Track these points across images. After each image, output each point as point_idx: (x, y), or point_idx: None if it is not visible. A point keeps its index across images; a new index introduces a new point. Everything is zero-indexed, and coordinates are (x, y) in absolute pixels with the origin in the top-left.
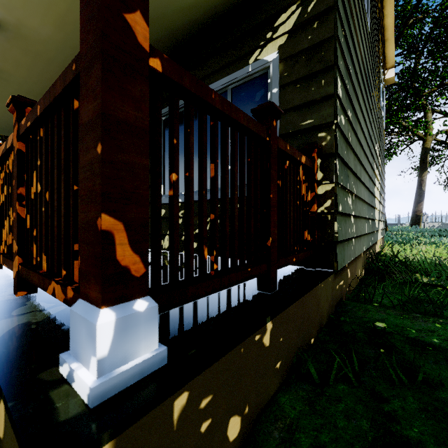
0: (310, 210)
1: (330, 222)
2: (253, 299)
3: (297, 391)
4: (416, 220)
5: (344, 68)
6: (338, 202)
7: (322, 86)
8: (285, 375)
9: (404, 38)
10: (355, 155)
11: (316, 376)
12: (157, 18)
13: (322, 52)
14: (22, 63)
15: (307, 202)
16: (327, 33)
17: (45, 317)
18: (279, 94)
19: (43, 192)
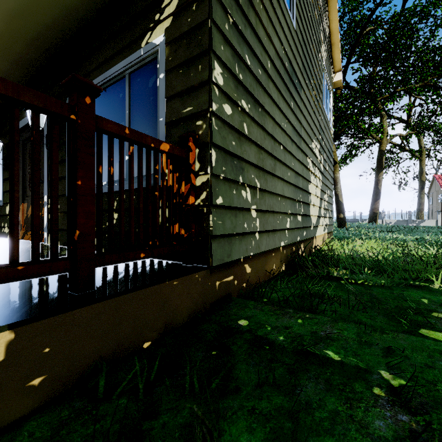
0: (187, 202)
1: (206, 215)
2: (35, 303)
3: (61, 411)
4: (373, 217)
5: (230, 56)
6: (214, 194)
7: (199, 71)
8: (60, 391)
9: (361, 46)
10: (261, 148)
11: (101, 389)
12: None
13: (199, 36)
14: None
15: (181, 194)
16: (203, 15)
17: None
18: (166, 80)
19: None
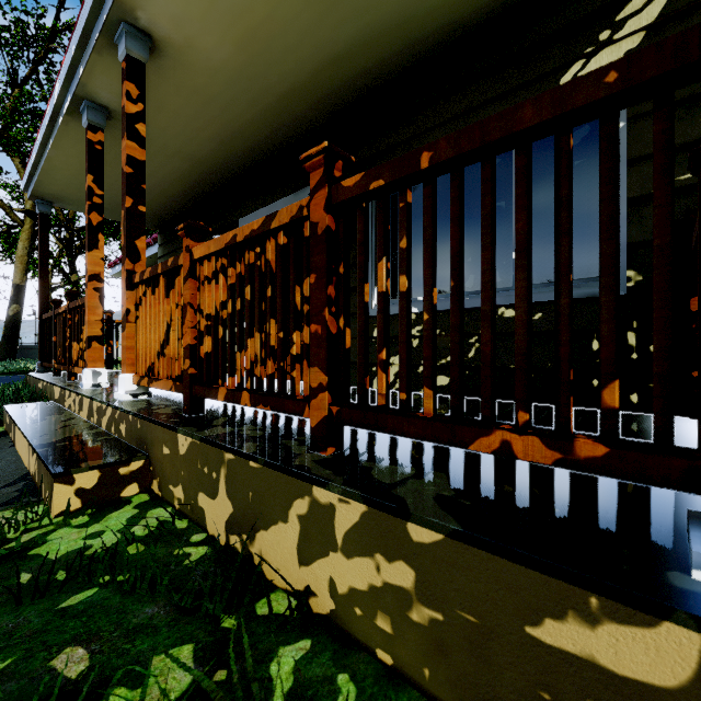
0: None
1: None
2: None
3: None
4: None
5: None
6: None
7: None
8: None
9: None
10: None
11: None
12: (398, 22)
13: None
14: (168, 106)
15: None
16: None
17: (448, 488)
18: (626, 132)
19: (426, 289)
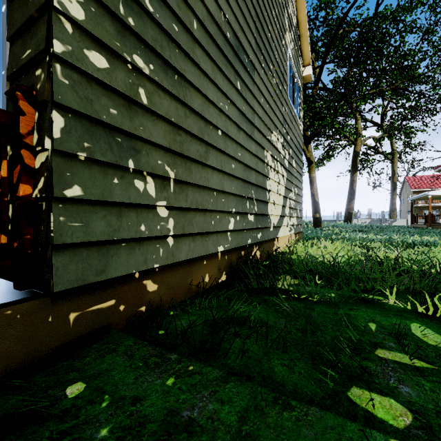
0: (17, 194)
1: (44, 213)
2: None
3: None
4: (348, 217)
5: None
6: (59, 182)
7: None
8: None
9: (336, 48)
10: (180, 128)
11: None
12: None
13: None
14: None
15: (0, 180)
16: None
17: None
18: (8, 14)
19: None
